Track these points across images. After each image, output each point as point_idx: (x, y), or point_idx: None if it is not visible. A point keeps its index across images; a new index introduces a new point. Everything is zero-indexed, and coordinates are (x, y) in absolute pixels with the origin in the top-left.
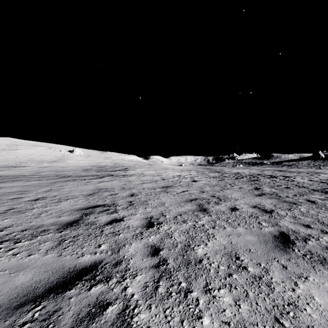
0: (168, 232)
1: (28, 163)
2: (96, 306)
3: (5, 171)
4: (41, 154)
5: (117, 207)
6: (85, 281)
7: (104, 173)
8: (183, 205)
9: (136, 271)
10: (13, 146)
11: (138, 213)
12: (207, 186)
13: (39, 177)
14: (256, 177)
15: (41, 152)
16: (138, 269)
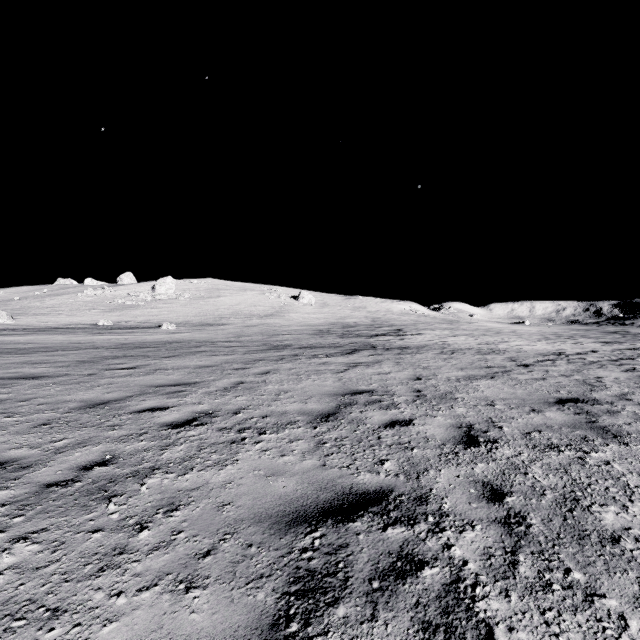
0: None
1: (230, 319)
2: None
3: (193, 333)
4: (250, 303)
5: (451, 537)
6: None
7: (355, 341)
8: None
9: None
10: (214, 292)
11: None
12: None
13: (235, 345)
14: None
15: (250, 301)
16: None
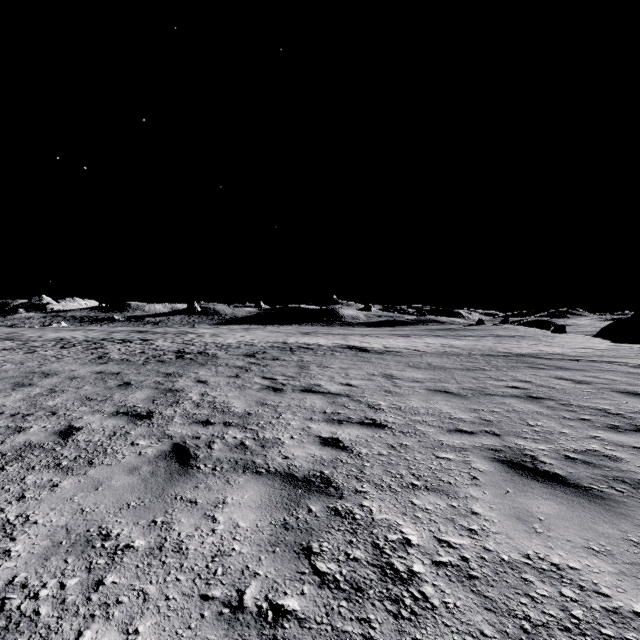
0: None
1: None
2: None
3: None
4: None
5: None
6: None
7: None
8: None
9: None
10: None
11: None
12: (8, 364)
13: None
14: (100, 343)
15: None
16: None
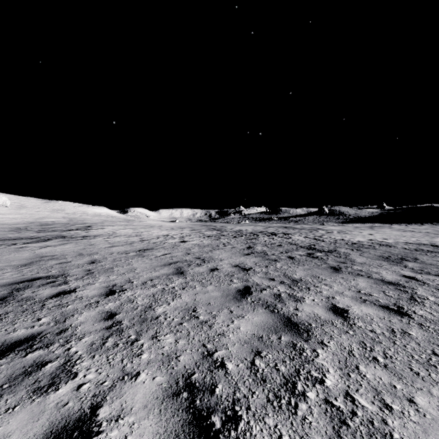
0: (131, 297)
1: None
2: (33, 366)
3: None
4: None
5: (68, 277)
6: (19, 351)
7: (50, 234)
8: (159, 270)
9: (84, 335)
10: None
11: (98, 282)
12: (197, 247)
13: None
14: (256, 235)
15: None
16: (87, 333)
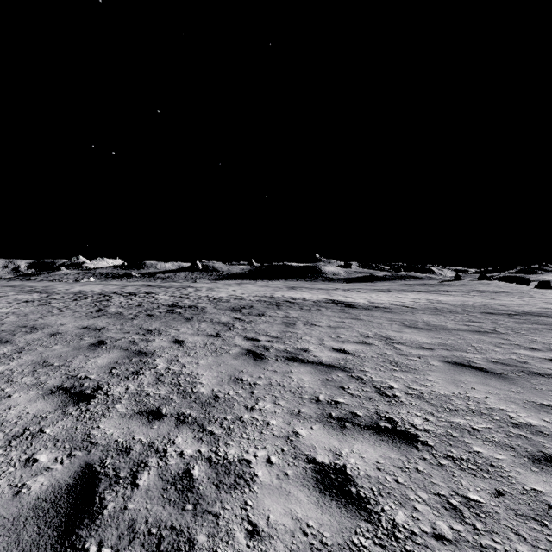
0: None
1: None
2: None
3: None
4: None
5: None
6: None
7: None
8: None
9: None
10: None
11: None
12: (13, 316)
13: None
14: (108, 296)
15: None
16: None
